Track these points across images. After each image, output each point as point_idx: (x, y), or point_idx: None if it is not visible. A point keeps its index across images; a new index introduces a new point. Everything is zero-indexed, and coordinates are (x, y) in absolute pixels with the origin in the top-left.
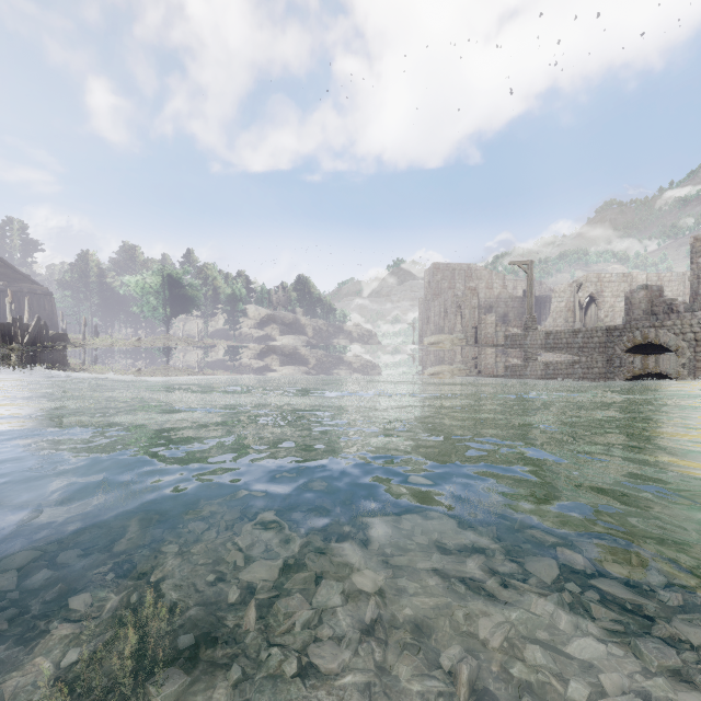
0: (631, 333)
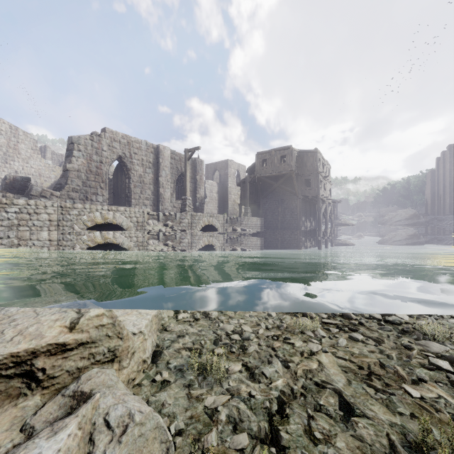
0: (93, 213)
